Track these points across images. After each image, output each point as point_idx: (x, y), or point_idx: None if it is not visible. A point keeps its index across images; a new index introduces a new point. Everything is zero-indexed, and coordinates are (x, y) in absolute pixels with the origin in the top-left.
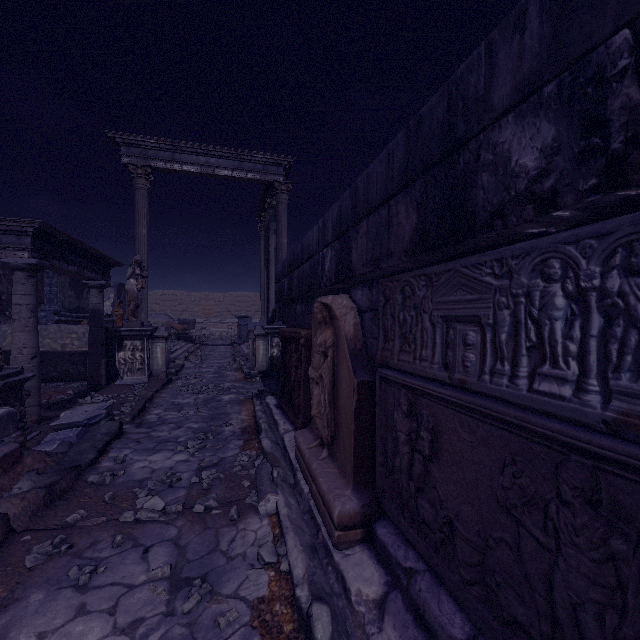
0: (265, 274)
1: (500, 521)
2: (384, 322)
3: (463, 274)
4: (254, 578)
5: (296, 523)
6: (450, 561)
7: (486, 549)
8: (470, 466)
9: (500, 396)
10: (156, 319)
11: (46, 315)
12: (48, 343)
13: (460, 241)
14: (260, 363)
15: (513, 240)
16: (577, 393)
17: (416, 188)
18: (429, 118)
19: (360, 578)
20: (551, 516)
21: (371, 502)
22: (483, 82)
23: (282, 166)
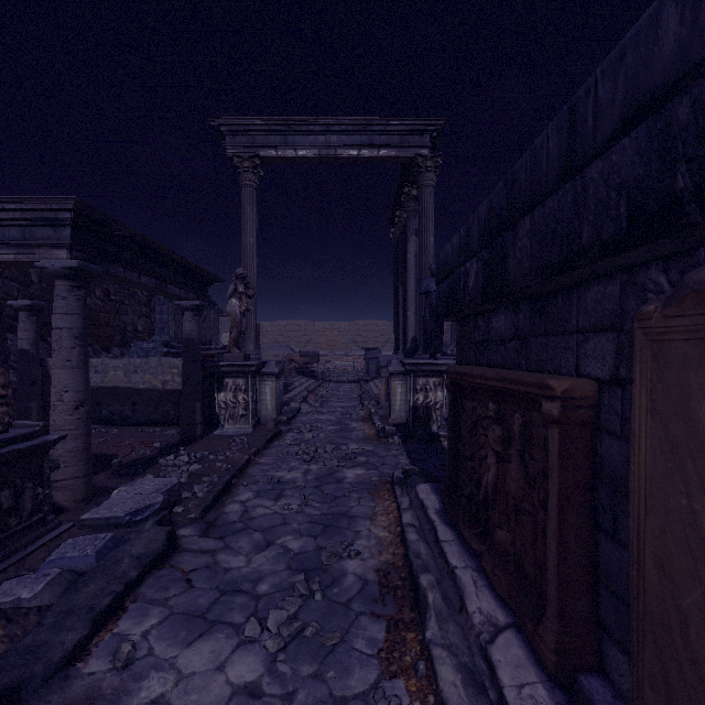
0: (400, 292)
1: None
2: None
3: None
4: None
5: None
6: None
7: None
8: None
9: None
10: (277, 351)
11: (155, 346)
12: (149, 379)
13: None
14: (397, 412)
15: None
16: None
17: None
18: None
19: None
20: None
21: None
22: None
23: (427, 133)
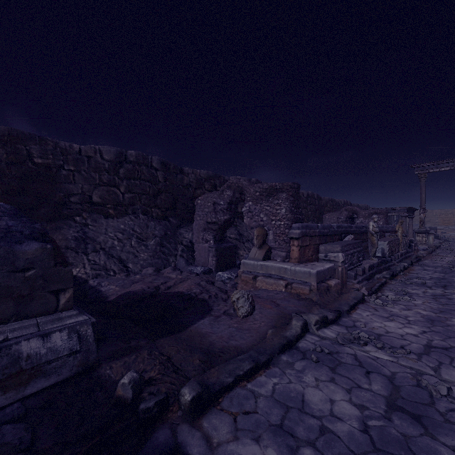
0: None
1: None
2: None
3: None
4: None
5: None
6: None
7: None
8: None
9: None
10: (415, 227)
11: None
12: None
13: None
14: None
15: None
16: None
17: None
18: None
19: None
20: None
21: None
22: None
23: None
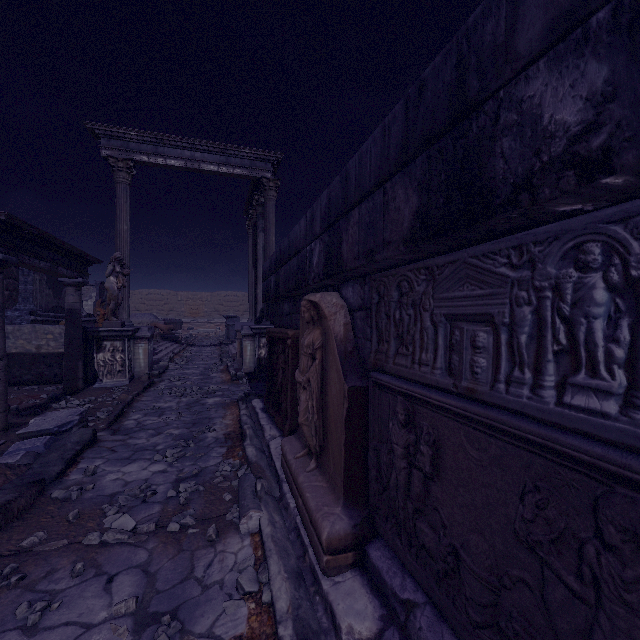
0: (253, 273)
1: (518, 557)
2: (378, 321)
3: (471, 265)
4: (232, 611)
5: (280, 544)
6: (455, 596)
7: (500, 588)
8: (480, 489)
9: (519, 409)
10: (141, 319)
11: (21, 315)
12: (22, 344)
13: (472, 224)
14: (247, 364)
15: (536, 222)
16: (626, 410)
17: (417, 165)
18: (433, 82)
19: (352, 611)
20: (589, 560)
21: (363, 521)
22: (504, 26)
23: (270, 162)
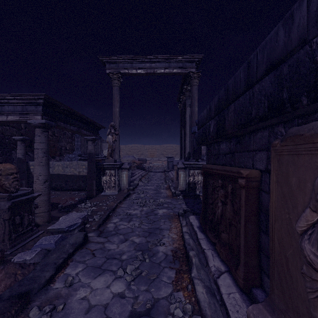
0: (183, 132)
1: None
2: None
3: None
4: None
5: None
6: None
7: None
8: None
9: None
10: (128, 158)
11: (75, 156)
12: (72, 170)
13: None
14: (181, 185)
15: None
16: None
17: None
18: None
19: None
20: None
21: None
22: None
23: (194, 62)
